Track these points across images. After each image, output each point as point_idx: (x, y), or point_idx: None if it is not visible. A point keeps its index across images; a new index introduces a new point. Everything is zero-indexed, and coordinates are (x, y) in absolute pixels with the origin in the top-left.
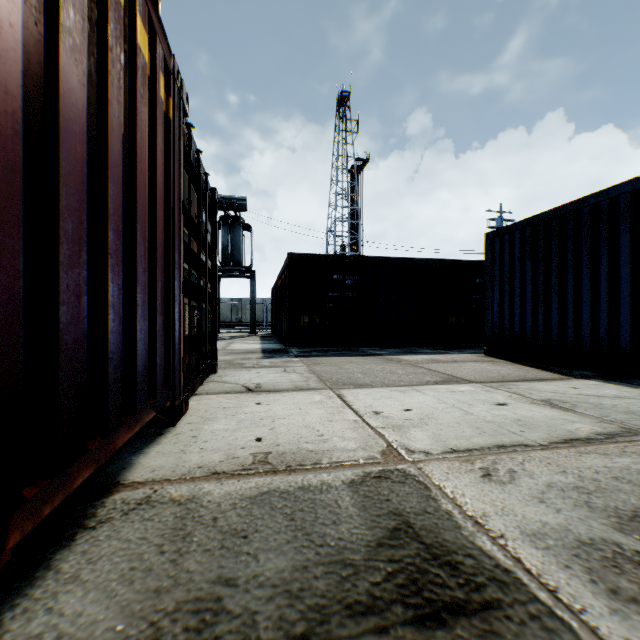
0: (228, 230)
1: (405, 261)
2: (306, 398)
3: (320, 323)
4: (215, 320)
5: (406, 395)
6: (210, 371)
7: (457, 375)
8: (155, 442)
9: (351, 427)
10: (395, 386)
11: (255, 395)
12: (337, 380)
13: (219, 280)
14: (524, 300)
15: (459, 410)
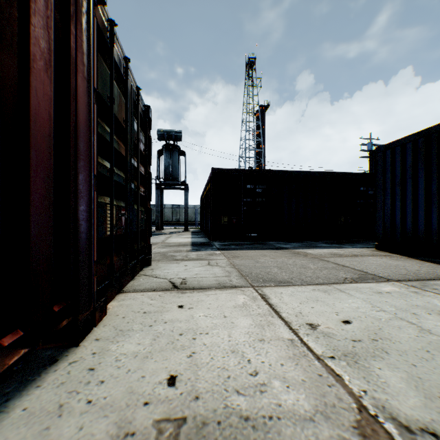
0: (168, 155)
1: (303, 174)
2: (230, 299)
3: (236, 222)
4: (149, 220)
5: (332, 297)
6: (144, 264)
7: (368, 271)
8: (36, 381)
9: (290, 355)
10: (315, 284)
11: (179, 294)
12: (257, 275)
13: (162, 191)
14: (416, 202)
15: (408, 324)
